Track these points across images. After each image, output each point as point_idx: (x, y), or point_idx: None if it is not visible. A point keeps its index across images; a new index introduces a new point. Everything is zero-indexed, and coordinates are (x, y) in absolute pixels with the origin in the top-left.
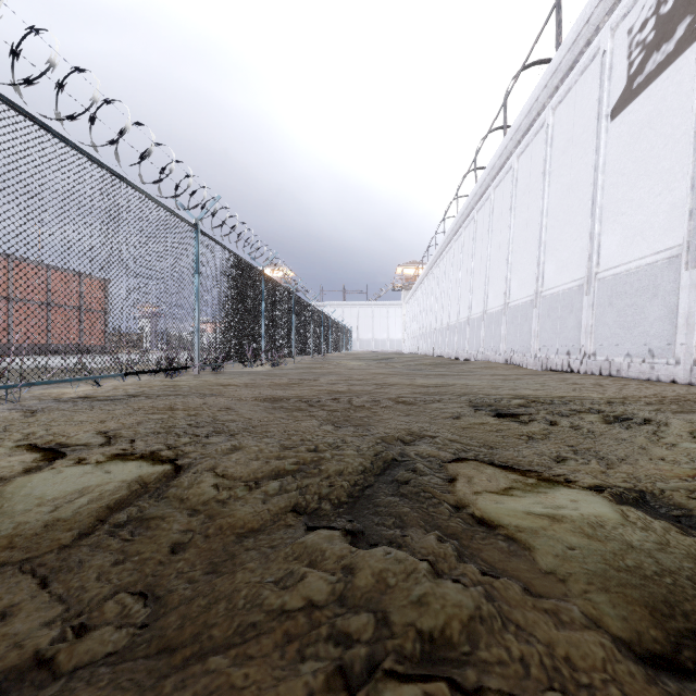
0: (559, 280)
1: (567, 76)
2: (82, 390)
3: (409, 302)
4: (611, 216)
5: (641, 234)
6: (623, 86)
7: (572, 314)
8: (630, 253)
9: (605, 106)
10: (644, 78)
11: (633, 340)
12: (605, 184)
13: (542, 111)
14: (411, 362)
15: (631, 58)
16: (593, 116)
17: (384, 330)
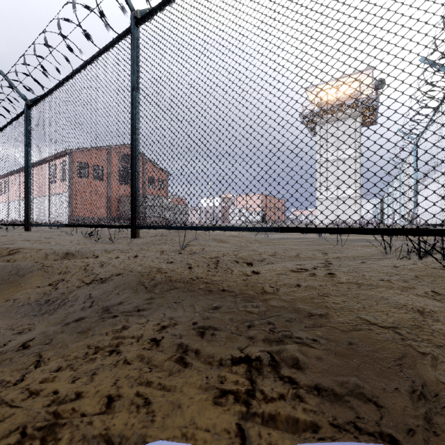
0: None
1: None
2: None
3: None
4: None
5: None
6: None
7: None
8: None
9: None
10: None
11: None
12: None
13: None
14: None
15: None
16: None
17: None
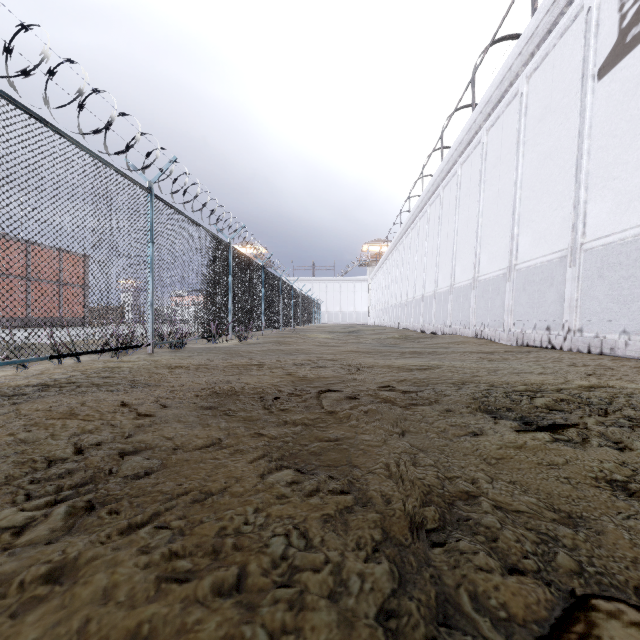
0: (536, 252)
1: (544, 41)
2: None
3: (374, 278)
4: (600, 182)
5: (639, 199)
6: (614, 41)
7: (552, 288)
8: (625, 221)
9: (591, 65)
10: None
11: (631, 316)
12: (591, 148)
13: (515, 81)
14: (379, 335)
15: (623, 10)
16: (575, 79)
17: (351, 303)
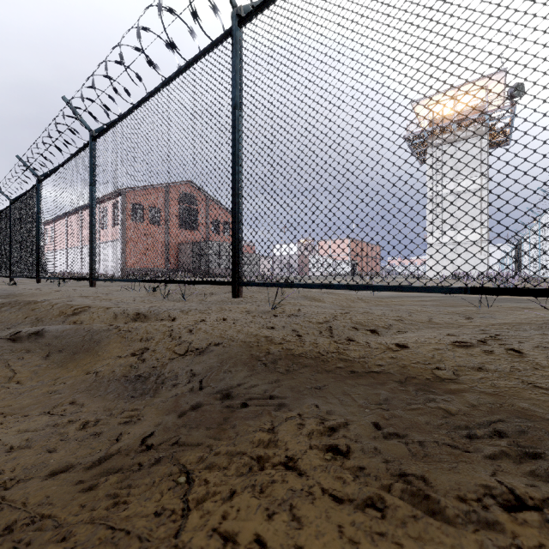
0: None
1: None
2: None
3: None
4: None
5: None
6: None
7: None
8: None
9: None
10: None
11: None
12: None
13: None
14: None
15: None
16: None
17: None
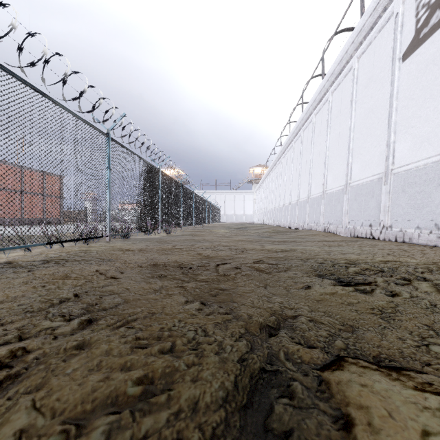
0: (363, 174)
1: (368, 34)
2: (13, 256)
3: (257, 191)
4: (403, 129)
5: (427, 140)
6: (412, 36)
7: (373, 198)
8: (418, 155)
9: (398, 51)
10: (429, 29)
11: (422, 217)
12: (398, 106)
13: (349, 60)
14: (260, 230)
15: (418, 16)
16: (388, 60)
17: (241, 208)
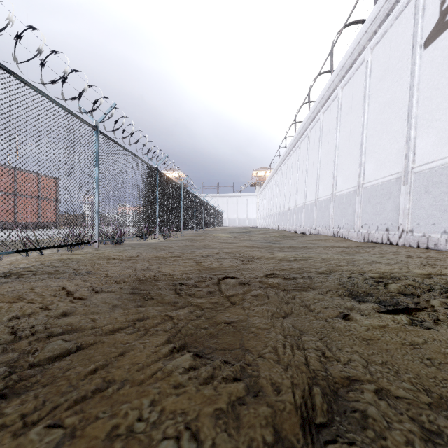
0: (378, 174)
1: (383, 22)
2: None
3: (261, 194)
4: (426, 123)
5: None
6: (436, 20)
7: (390, 200)
8: (445, 151)
9: (419, 38)
10: None
11: None
12: (419, 98)
13: (362, 52)
14: (264, 234)
15: None
16: (407, 49)
17: (244, 212)
